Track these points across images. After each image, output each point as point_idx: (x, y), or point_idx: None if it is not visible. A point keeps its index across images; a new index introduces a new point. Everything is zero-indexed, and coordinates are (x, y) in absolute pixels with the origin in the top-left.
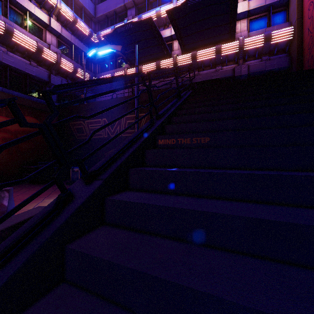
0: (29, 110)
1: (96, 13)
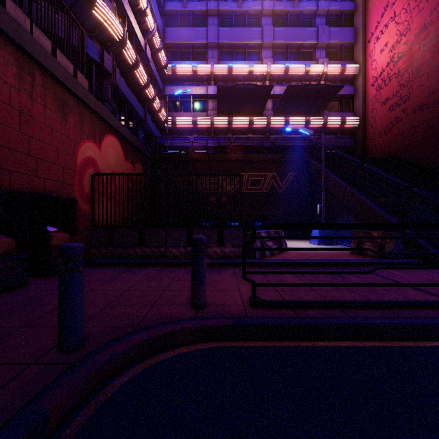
0: (139, 155)
1: (165, 36)
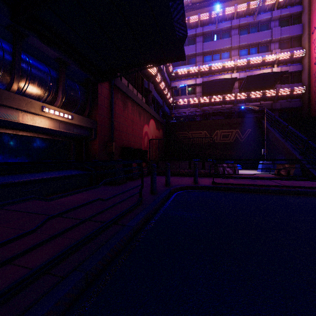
0: (161, 125)
1: None
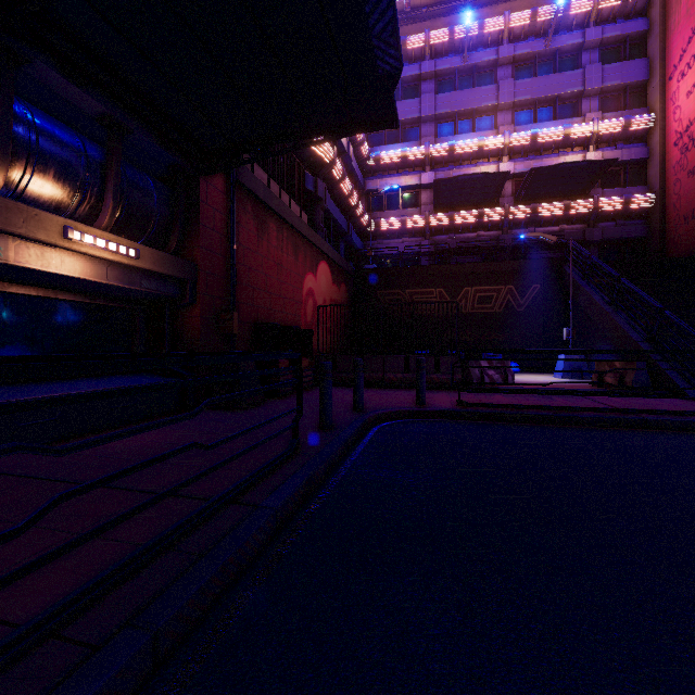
0: (343, 275)
1: None
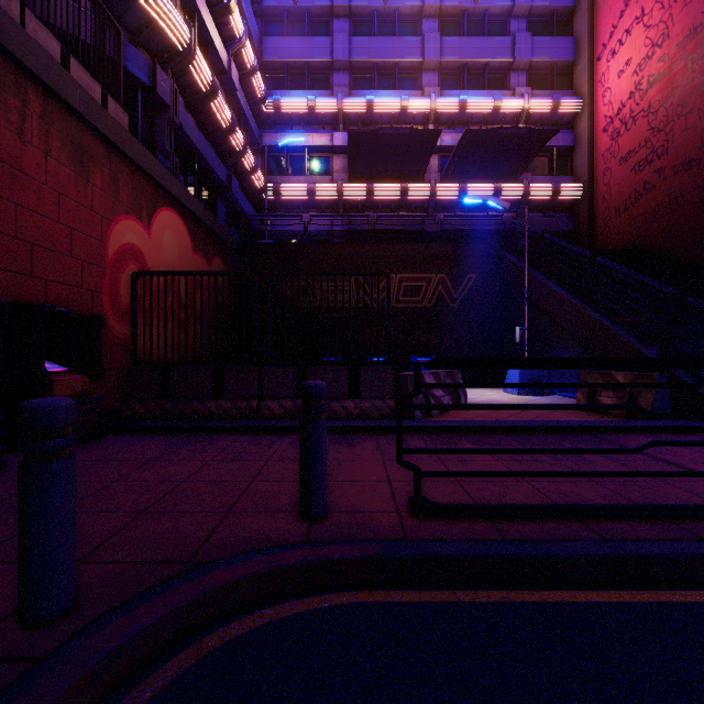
0: (218, 245)
1: (263, 51)
